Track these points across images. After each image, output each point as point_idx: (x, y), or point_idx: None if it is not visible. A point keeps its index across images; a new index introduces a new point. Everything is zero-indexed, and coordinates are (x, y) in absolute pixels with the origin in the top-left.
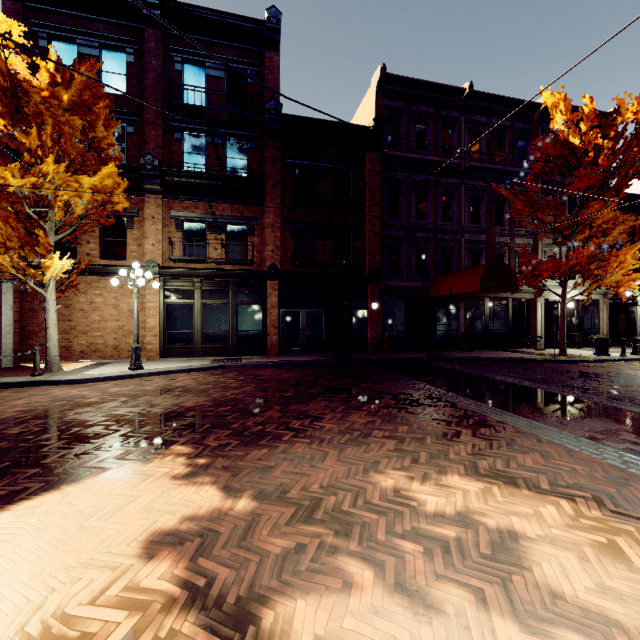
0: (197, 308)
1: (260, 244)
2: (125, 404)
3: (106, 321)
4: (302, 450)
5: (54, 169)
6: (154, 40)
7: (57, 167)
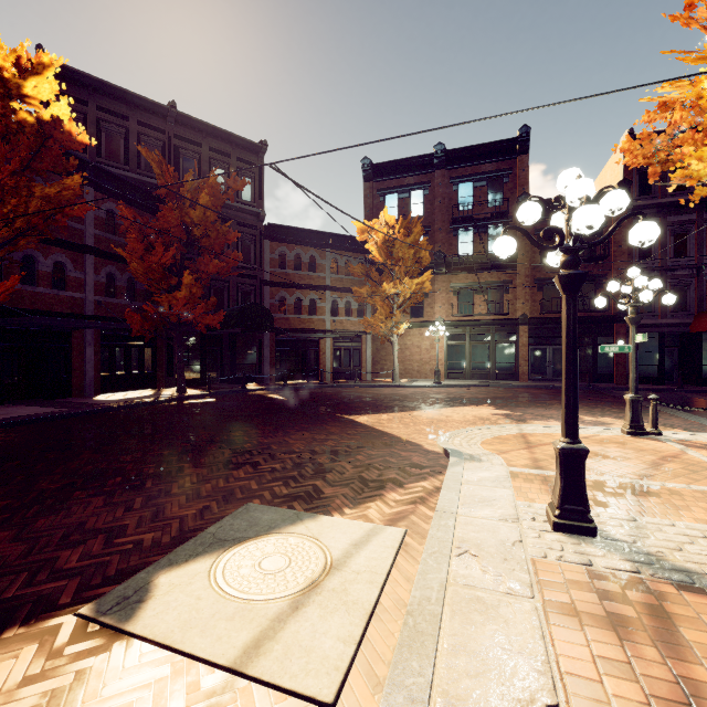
0: (467, 347)
1: (513, 299)
2: (449, 395)
3: (413, 355)
4: (540, 409)
5: (405, 280)
6: (440, 177)
7: (406, 279)
